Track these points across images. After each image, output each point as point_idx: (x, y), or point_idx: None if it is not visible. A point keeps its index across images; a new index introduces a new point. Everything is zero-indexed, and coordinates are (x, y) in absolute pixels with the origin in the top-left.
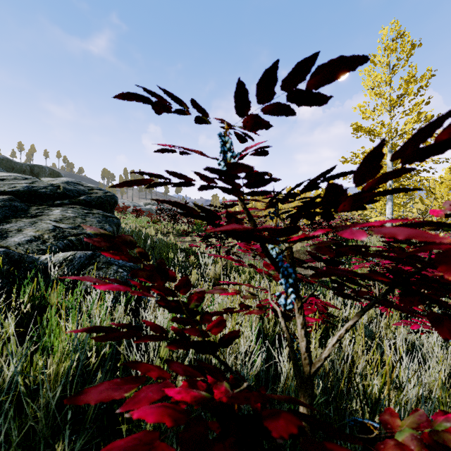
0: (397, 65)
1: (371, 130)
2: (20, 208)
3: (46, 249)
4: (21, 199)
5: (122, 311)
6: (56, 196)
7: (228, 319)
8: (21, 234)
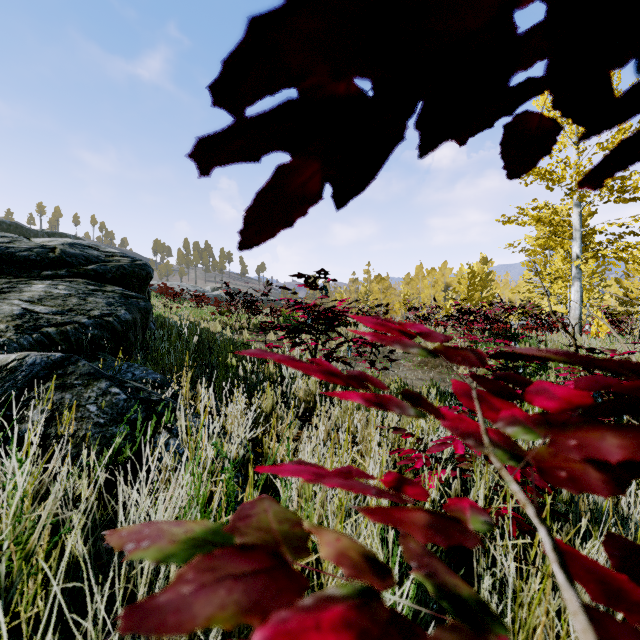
0: None
1: (548, 172)
2: None
3: None
4: None
5: (59, 497)
6: (47, 264)
7: (327, 505)
8: None
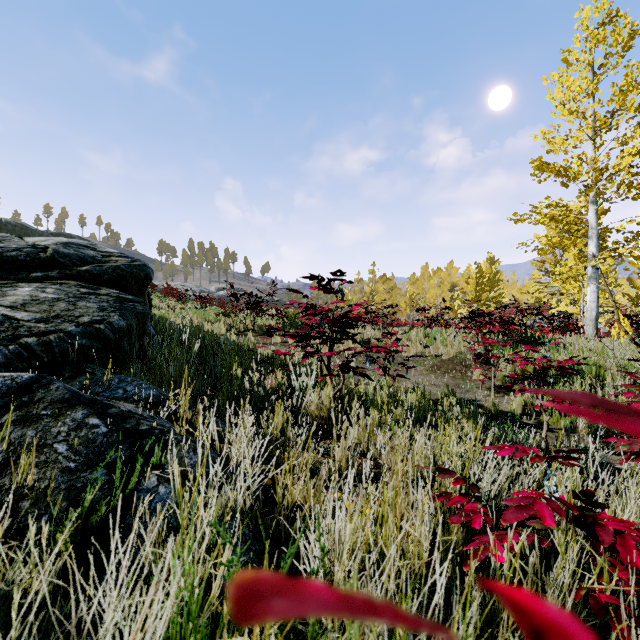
0: (606, 64)
1: (563, 168)
2: None
3: None
4: None
5: None
6: (37, 265)
7: None
8: None
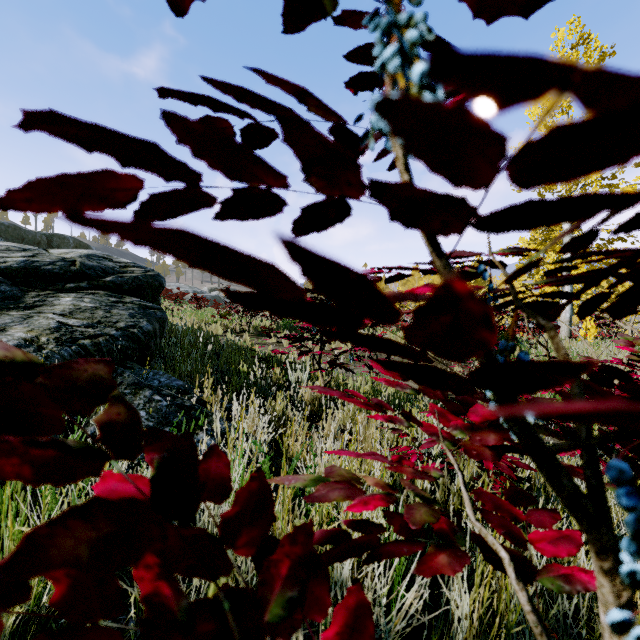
0: None
1: None
2: (10, 294)
3: (41, 359)
4: (13, 281)
5: None
6: (69, 277)
7: None
8: (4, 335)
